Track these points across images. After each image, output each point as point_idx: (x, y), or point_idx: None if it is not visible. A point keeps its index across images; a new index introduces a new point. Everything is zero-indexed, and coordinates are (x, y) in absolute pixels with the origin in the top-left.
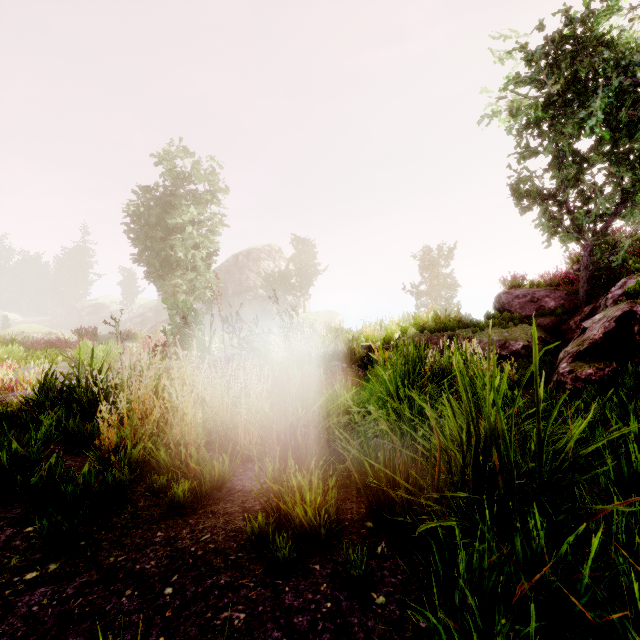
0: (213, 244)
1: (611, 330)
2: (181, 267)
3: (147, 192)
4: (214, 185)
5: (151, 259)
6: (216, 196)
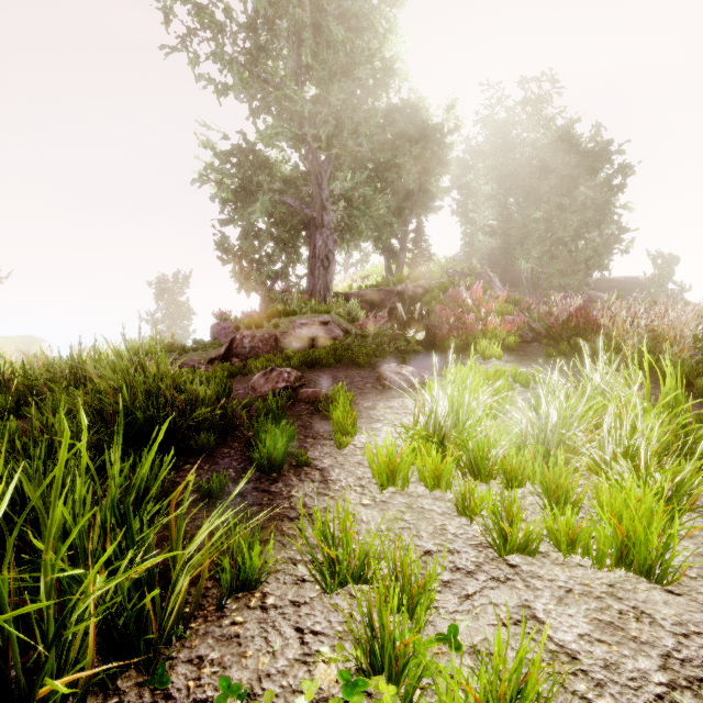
0: None
1: (227, 347)
2: None
3: None
4: None
5: None
6: None
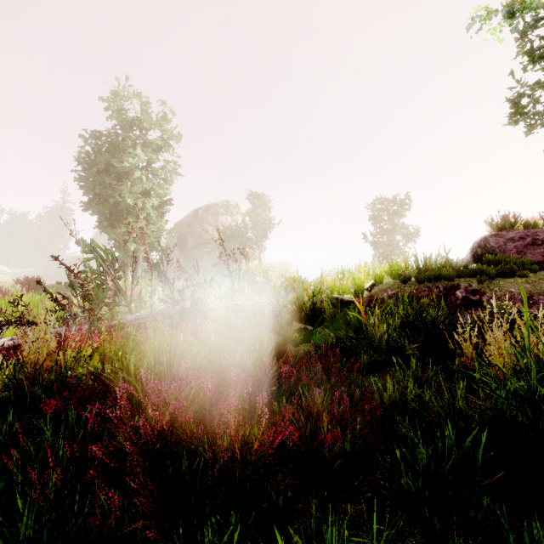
0: (163, 190)
1: None
2: (131, 215)
3: (97, 138)
4: (166, 132)
5: (100, 206)
6: (169, 144)
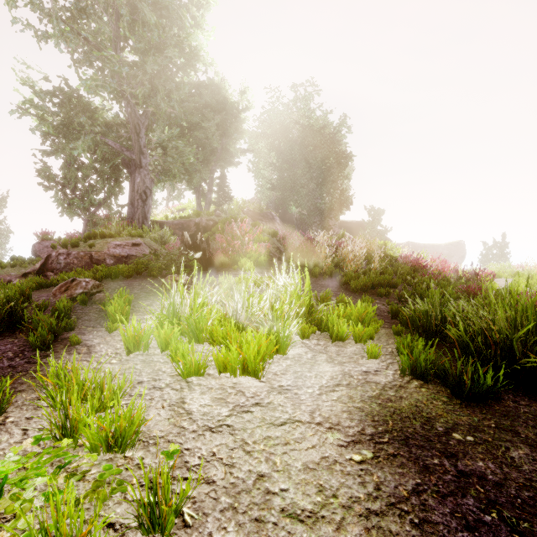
0: None
1: (42, 263)
2: None
3: None
4: None
5: None
6: None
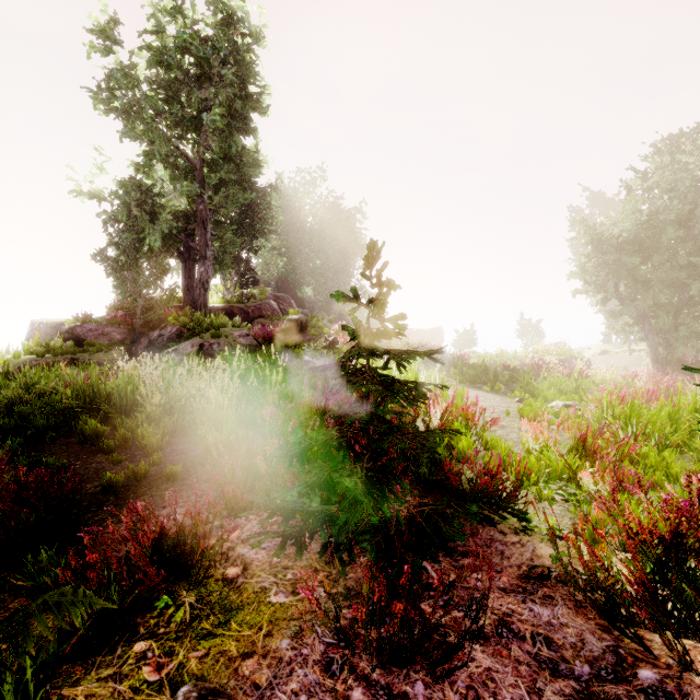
0: None
1: (199, 350)
2: None
3: None
4: None
5: None
6: None
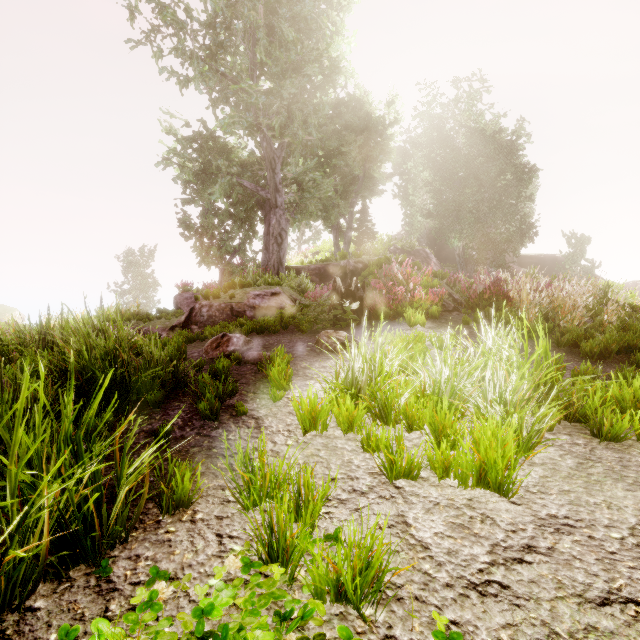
0: None
1: (187, 315)
2: None
3: None
4: None
5: None
6: None
